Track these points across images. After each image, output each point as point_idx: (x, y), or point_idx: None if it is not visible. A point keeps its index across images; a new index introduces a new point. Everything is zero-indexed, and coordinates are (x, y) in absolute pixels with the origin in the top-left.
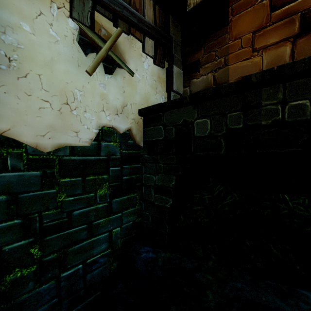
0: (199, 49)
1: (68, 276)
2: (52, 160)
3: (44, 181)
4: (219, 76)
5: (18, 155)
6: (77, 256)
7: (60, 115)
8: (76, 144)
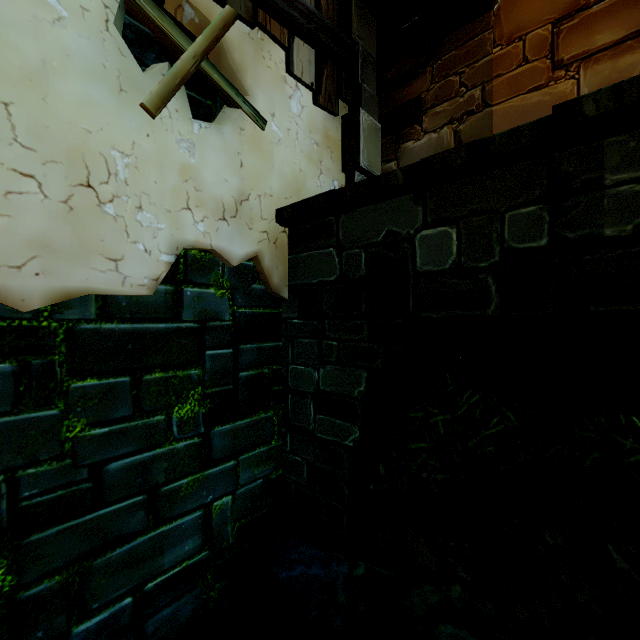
0: (420, 72)
1: (94, 630)
2: (48, 331)
3: (25, 389)
4: (469, 132)
5: None
6: (120, 577)
7: (67, 215)
8: (113, 290)
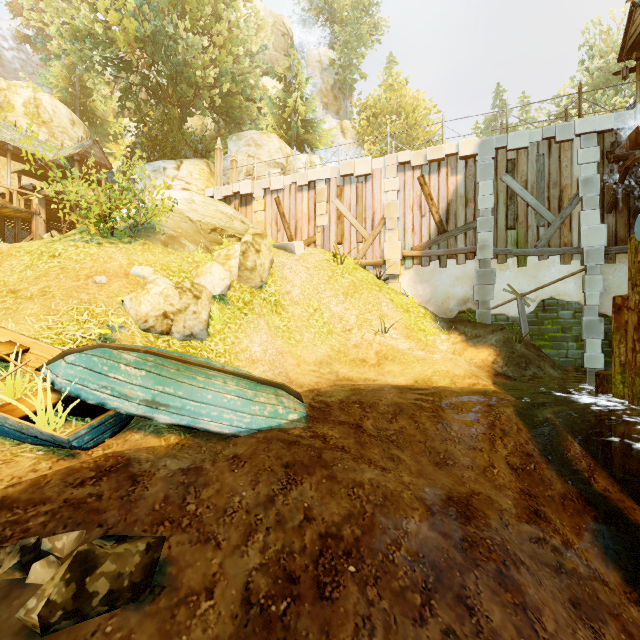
0: None
1: None
2: None
3: None
4: None
5: (607, 320)
6: None
7: None
8: None
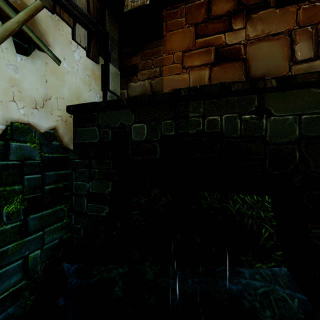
0: (137, 54)
1: None
2: None
3: None
4: (155, 84)
5: None
6: None
7: None
8: None
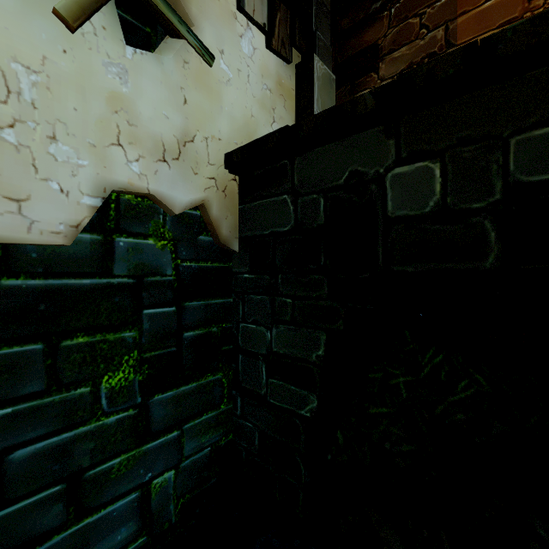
0: (377, 18)
1: None
2: None
3: None
4: None
5: None
6: None
7: None
8: (14, 237)
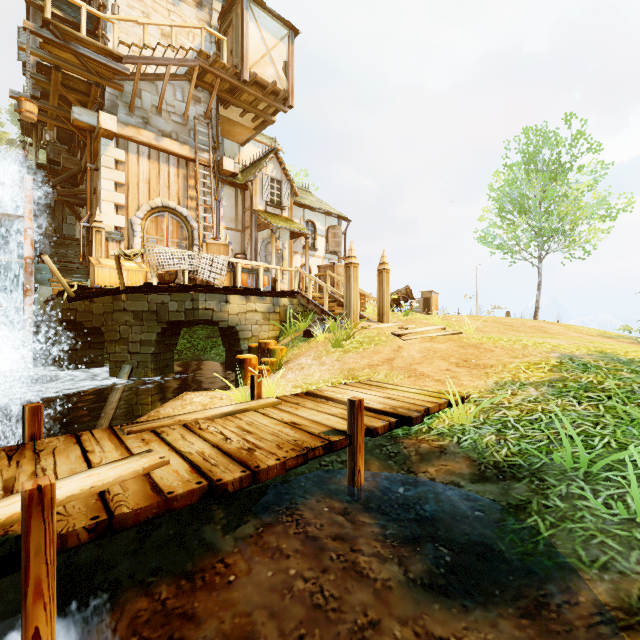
0: None
1: None
2: None
3: None
4: None
5: None
6: None
7: None
8: None
